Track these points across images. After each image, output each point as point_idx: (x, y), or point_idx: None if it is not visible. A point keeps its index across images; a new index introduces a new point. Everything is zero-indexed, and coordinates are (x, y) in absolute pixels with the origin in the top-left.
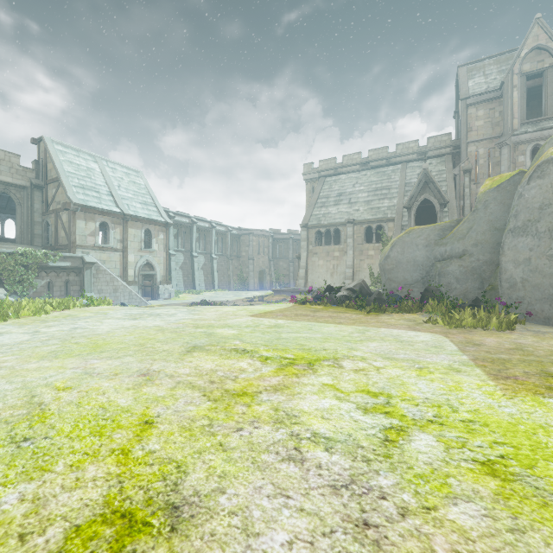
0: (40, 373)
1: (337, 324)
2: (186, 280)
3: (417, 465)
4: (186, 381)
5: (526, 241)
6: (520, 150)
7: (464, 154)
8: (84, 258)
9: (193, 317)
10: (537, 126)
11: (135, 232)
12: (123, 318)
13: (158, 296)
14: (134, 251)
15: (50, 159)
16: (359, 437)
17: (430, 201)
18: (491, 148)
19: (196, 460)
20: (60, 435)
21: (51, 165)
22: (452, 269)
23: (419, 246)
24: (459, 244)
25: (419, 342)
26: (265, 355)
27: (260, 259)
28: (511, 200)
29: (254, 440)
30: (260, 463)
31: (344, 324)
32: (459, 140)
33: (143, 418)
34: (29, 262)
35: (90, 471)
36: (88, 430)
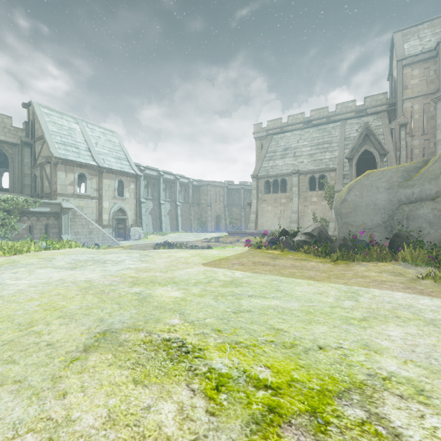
0: None
1: (308, 280)
2: (154, 223)
3: None
4: None
5: None
6: None
7: (400, 110)
8: (61, 204)
9: (140, 266)
10: None
11: (109, 183)
12: (62, 266)
13: (129, 237)
14: (108, 199)
15: (37, 120)
16: None
17: (367, 154)
18: (426, 103)
19: None
20: None
21: (38, 125)
22: (423, 212)
23: (380, 189)
24: (431, 186)
25: None
26: (217, 368)
27: (217, 206)
28: None
29: None
30: None
31: (317, 280)
32: (394, 98)
33: None
34: (11, 207)
35: None
36: None
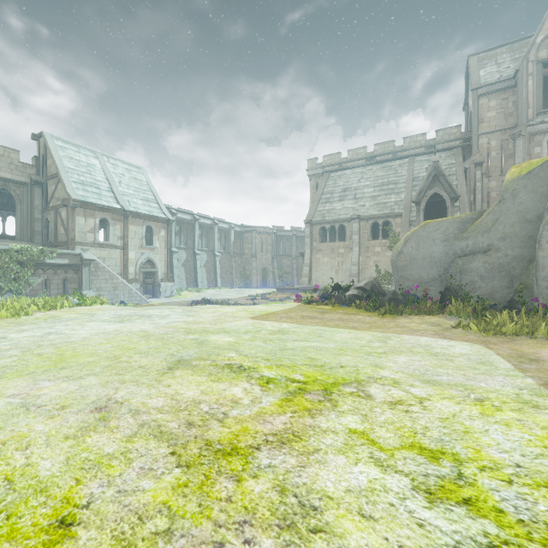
0: None
1: (350, 329)
2: (188, 277)
3: None
4: (153, 422)
5: None
6: (536, 141)
7: (475, 146)
8: (82, 255)
9: (187, 319)
10: None
11: (136, 229)
12: (110, 320)
13: (159, 294)
14: (135, 248)
15: (50, 155)
16: None
17: (439, 196)
18: (504, 139)
19: None
20: None
21: (51, 161)
22: (475, 265)
23: (436, 241)
24: (483, 238)
25: (458, 356)
26: (267, 375)
27: (263, 256)
28: (544, 188)
29: None
30: None
31: (359, 329)
32: (469, 132)
33: (61, 510)
34: (25, 259)
35: None
36: None
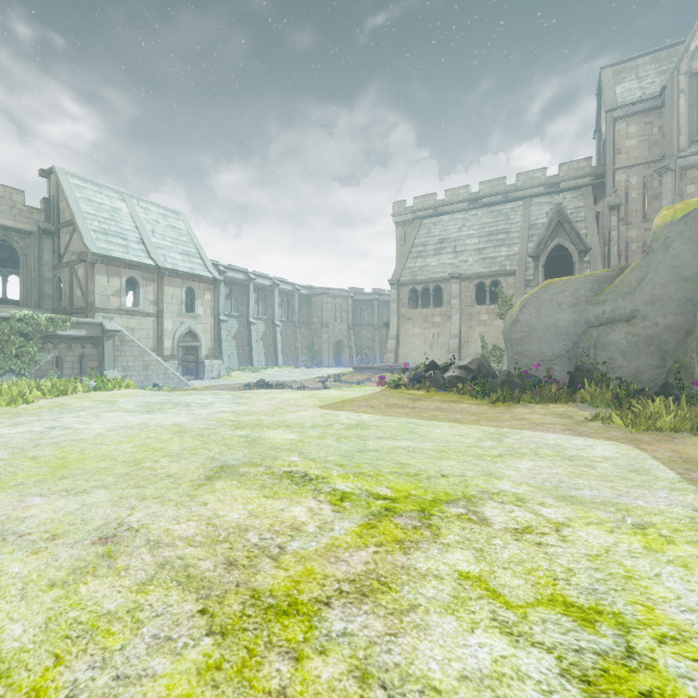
0: None
1: (452, 422)
2: (241, 354)
3: None
4: (179, 560)
5: None
6: (689, 178)
7: (610, 184)
8: (104, 325)
9: (237, 409)
10: None
11: (173, 292)
12: (135, 410)
13: (204, 375)
14: (172, 316)
15: (63, 196)
16: None
17: (563, 249)
18: (647, 176)
19: None
20: None
21: (64, 204)
22: (615, 338)
23: (563, 306)
24: (625, 302)
25: (601, 460)
26: (340, 489)
27: (337, 327)
28: None
29: None
30: None
31: (463, 422)
32: (602, 166)
33: None
34: (30, 330)
35: None
36: None
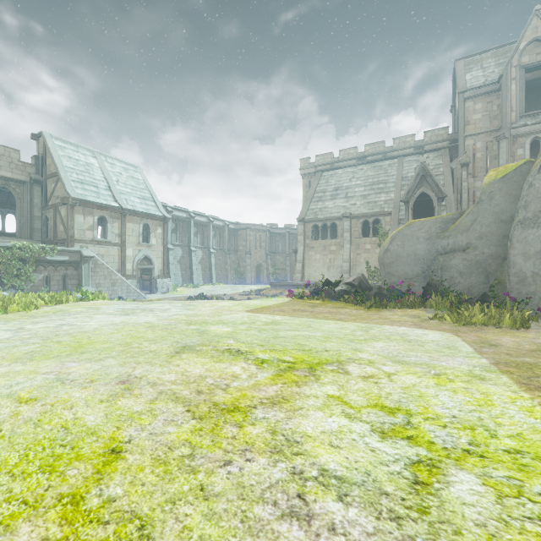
0: (6, 380)
1: (337, 321)
2: (184, 274)
3: (466, 527)
4: (169, 391)
5: (537, 233)
6: (519, 143)
7: (461, 147)
8: (82, 252)
9: (187, 313)
10: (536, 119)
11: (133, 227)
12: (115, 313)
13: (156, 290)
14: (132, 246)
15: (49, 154)
16: (380, 477)
17: (427, 195)
18: (489, 141)
19: (167, 514)
20: (1, 471)
21: (50, 160)
22: (455, 262)
23: (420, 239)
24: (462, 237)
25: (429, 342)
26: (261, 357)
27: (257, 253)
28: (517, 191)
29: (245, 480)
30: (252, 522)
31: (345, 321)
32: (456, 134)
33: (110, 444)
34: (27, 256)
35: (21, 534)
36: (38, 463)
